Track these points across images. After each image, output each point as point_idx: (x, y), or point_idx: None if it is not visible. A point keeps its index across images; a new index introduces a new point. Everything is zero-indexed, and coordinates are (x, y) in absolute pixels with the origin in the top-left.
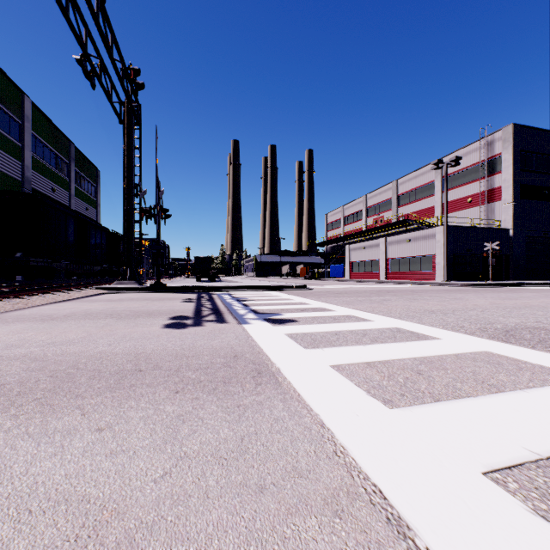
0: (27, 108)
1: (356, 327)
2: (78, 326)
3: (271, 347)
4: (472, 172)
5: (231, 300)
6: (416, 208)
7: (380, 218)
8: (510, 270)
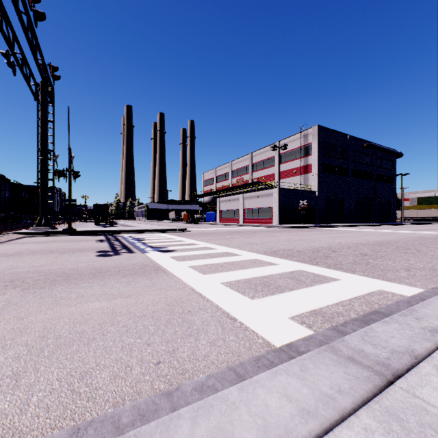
0: None
1: (207, 252)
2: (38, 258)
3: (162, 262)
4: (296, 153)
5: (133, 240)
6: (264, 173)
7: (241, 179)
8: (317, 217)
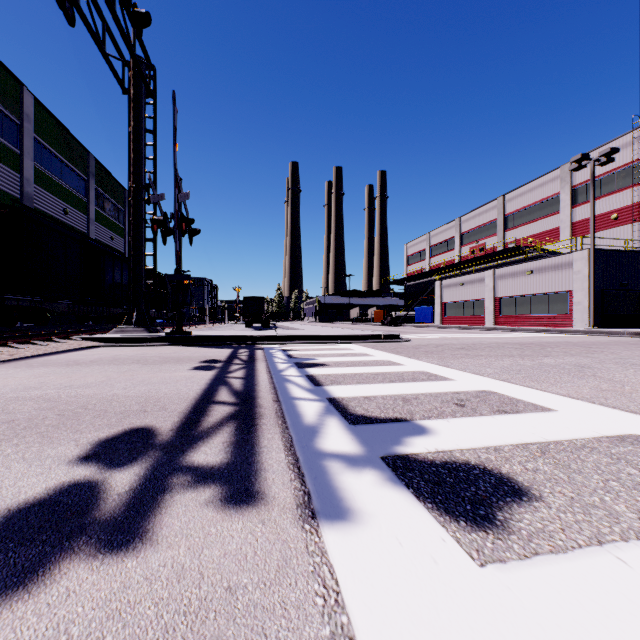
0: (27, 104)
1: None
2: None
3: None
4: (618, 177)
5: (286, 364)
6: (532, 231)
7: (479, 246)
8: None
